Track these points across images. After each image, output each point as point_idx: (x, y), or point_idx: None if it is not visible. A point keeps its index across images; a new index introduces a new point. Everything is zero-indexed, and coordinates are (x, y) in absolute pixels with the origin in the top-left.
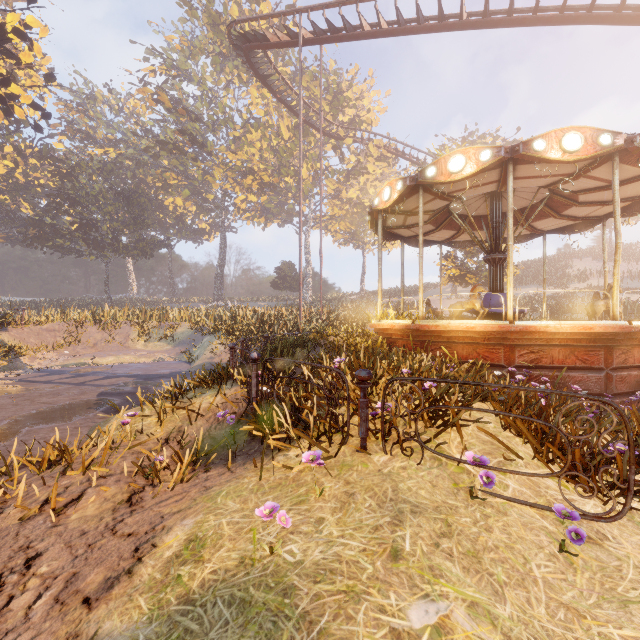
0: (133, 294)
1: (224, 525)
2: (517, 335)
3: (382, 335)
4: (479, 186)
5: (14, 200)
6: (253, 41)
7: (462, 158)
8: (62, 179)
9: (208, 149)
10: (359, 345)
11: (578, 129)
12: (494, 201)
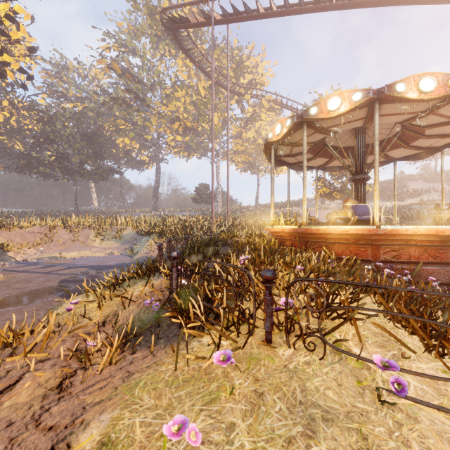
0: (95, 206)
1: (137, 426)
2: (382, 237)
3: (274, 236)
4: (350, 122)
5: (10, 140)
6: (178, 23)
7: (338, 99)
8: (44, 125)
9: (147, 103)
10: (257, 244)
11: (432, 74)
12: (359, 135)
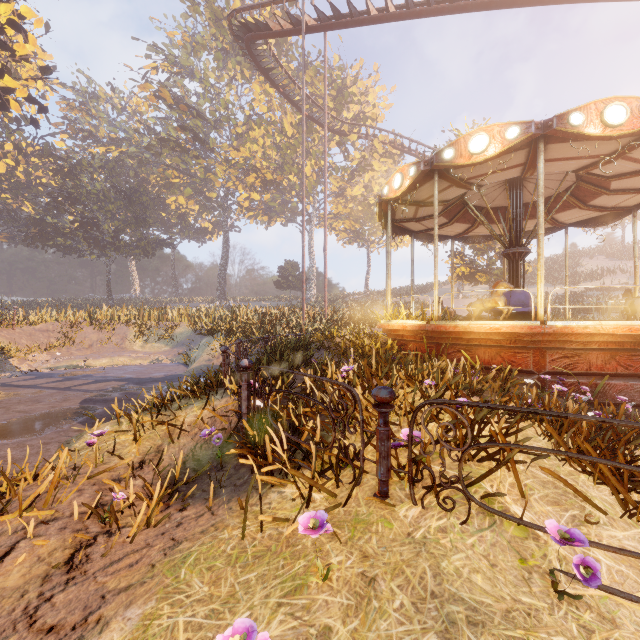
0: (136, 294)
1: (180, 630)
2: (549, 337)
3: (392, 336)
4: (502, 171)
5: (15, 199)
6: (254, 30)
7: (485, 137)
8: (63, 178)
9: (210, 146)
10: (367, 348)
11: (622, 99)
12: (514, 190)
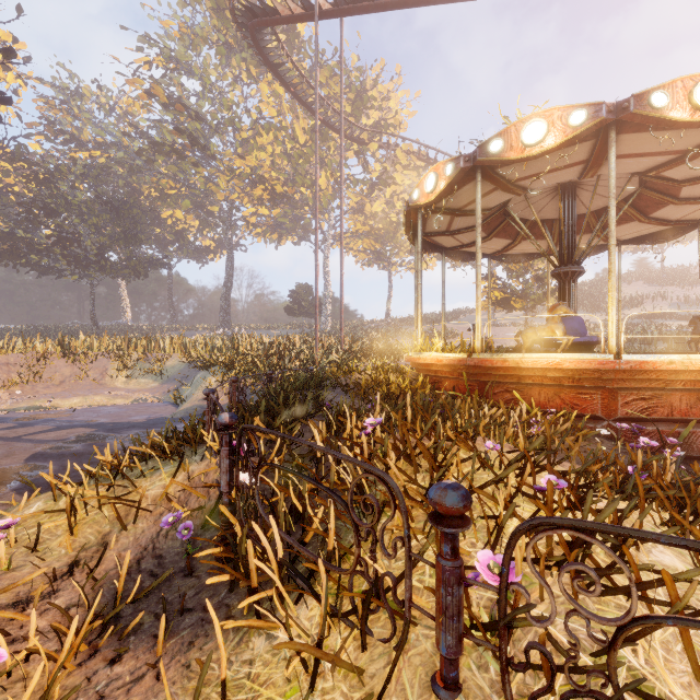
0: (127, 321)
1: None
2: (624, 375)
3: (423, 372)
4: (558, 170)
5: None
6: (260, 15)
7: (542, 124)
8: (39, 186)
9: (211, 152)
10: (394, 386)
11: None
12: (566, 198)
